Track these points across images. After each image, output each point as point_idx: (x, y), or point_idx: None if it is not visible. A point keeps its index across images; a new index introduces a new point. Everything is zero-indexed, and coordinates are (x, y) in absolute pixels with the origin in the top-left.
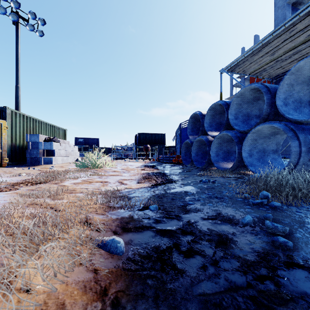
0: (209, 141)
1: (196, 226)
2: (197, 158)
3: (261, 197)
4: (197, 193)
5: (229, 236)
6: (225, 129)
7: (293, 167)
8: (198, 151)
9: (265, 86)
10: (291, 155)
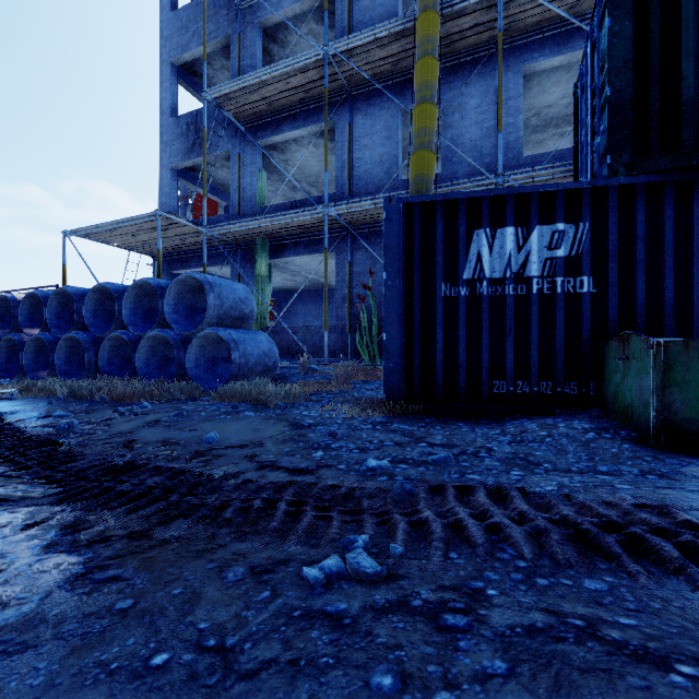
0: (24, 343)
1: None
2: (9, 366)
3: (10, 396)
4: None
5: None
6: (45, 329)
7: (90, 374)
8: (11, 356)
9: (79, 295)
10: (86, 364)
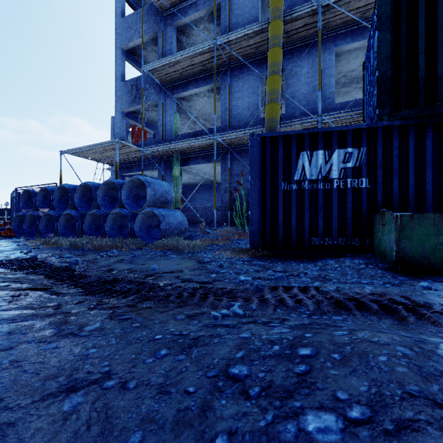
0: (40, 217)
1: (0, 256)
2: (31, 230)
3: (37, 246)
4: (8, 250)
5: (12, 255)
6: (52, 209)
7: (79, 235)
8: (32, 224)
9: (72, 189)
10: (76, 229)
